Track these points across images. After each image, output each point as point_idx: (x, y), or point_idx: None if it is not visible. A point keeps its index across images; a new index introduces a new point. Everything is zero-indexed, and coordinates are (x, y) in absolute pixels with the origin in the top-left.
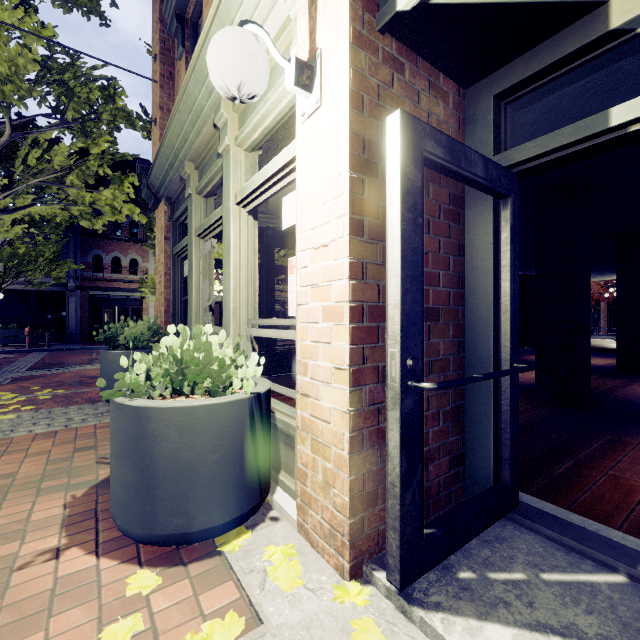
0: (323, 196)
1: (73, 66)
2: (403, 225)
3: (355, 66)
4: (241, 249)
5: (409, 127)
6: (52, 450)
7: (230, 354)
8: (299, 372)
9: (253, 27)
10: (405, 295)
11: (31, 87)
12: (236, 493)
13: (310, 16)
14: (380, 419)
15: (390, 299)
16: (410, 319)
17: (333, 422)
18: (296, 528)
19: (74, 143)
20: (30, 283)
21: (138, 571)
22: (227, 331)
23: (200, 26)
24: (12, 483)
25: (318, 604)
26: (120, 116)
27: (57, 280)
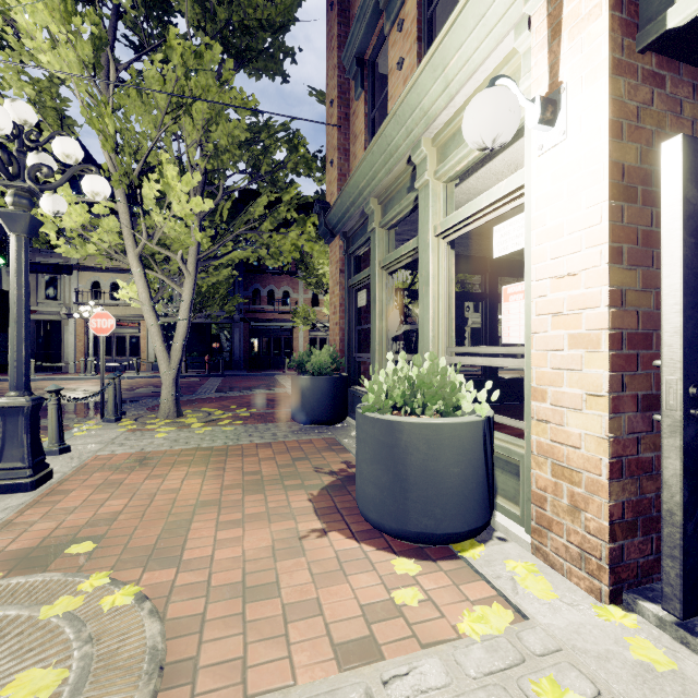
0: (569, 226)
1: (267, 126)
2: (684, 251)
3: (614, 95)
4: (440, 279)
5: (691, 150)
6: (274, 457)
7: (460, 379)
8: (534, 398)
9: (502, 80)
10: (687, 322)
11: (242, 153)
12: (473, 506)
13: (550, 51)
14: (639, 449)
15: (666, 326)
16: (692, 346)
17: (585, 448)
18: (529, 550)
19: (272, 194)
20: (209, 317)
21: (397, 557)
22: (425, 359)
23: (376, 64)
24: (260, 479)
25: (580, 616)
26: (301, 163)
27: (229, 313)
